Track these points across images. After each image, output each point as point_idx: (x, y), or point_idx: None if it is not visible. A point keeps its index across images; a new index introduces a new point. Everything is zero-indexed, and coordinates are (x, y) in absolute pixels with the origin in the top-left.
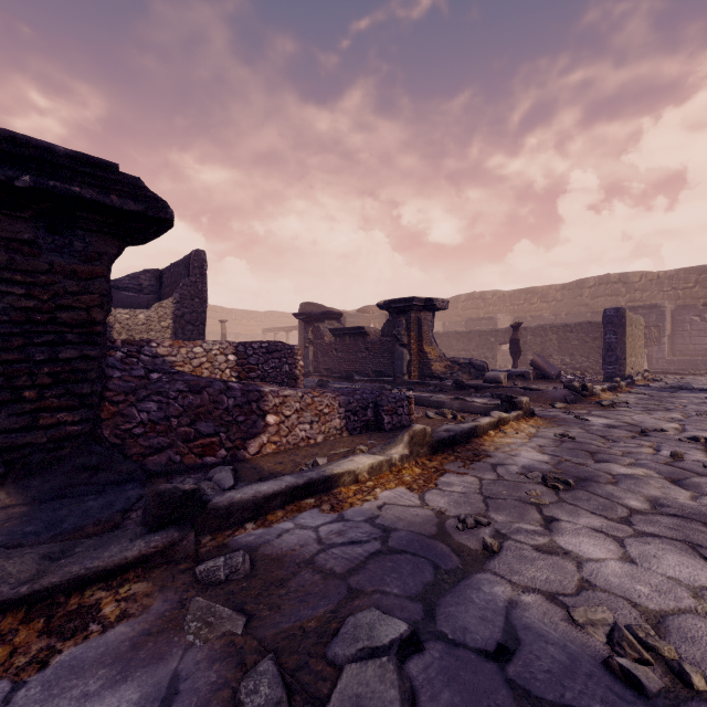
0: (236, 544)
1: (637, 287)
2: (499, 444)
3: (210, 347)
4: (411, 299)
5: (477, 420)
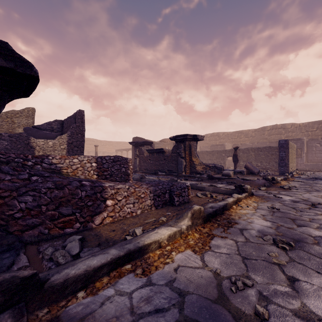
0: (67, 315)
1: (290, 130)
2: (240, 214)
3: (82, 159)
4: (186, 135)
5: (226, 200)
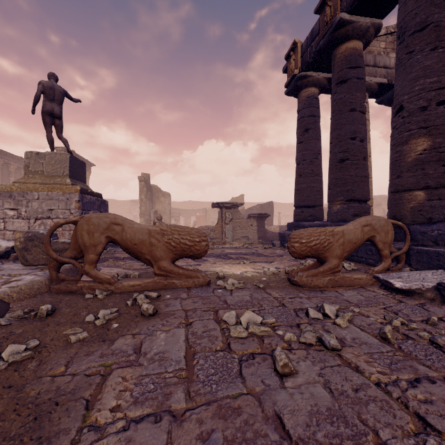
0: None
1: None
2: None
3: (274, 227)
4: None
5: None
